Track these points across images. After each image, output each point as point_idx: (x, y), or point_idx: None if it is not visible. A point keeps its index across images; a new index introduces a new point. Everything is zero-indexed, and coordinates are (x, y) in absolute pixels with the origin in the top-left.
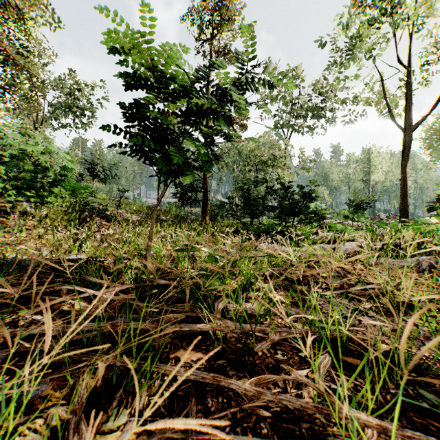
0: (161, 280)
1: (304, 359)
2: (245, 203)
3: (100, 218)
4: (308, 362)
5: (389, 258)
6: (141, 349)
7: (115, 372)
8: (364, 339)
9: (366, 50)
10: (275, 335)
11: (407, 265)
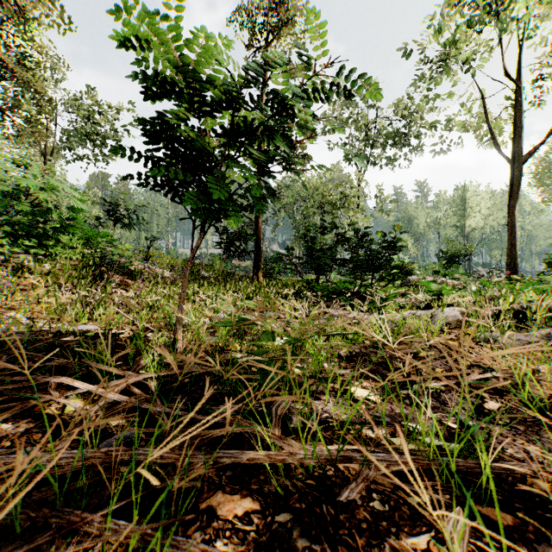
0: (194, 366)
1: (417, 512)
2: (309, 256)
3: (122, 274)
4: (425, 518)
5: (505, 329)
6: (154, 493)
7: (103, 548)
8: (506, 470)
9: (463, 59)
10: (369, 469)
11: (534, 340)
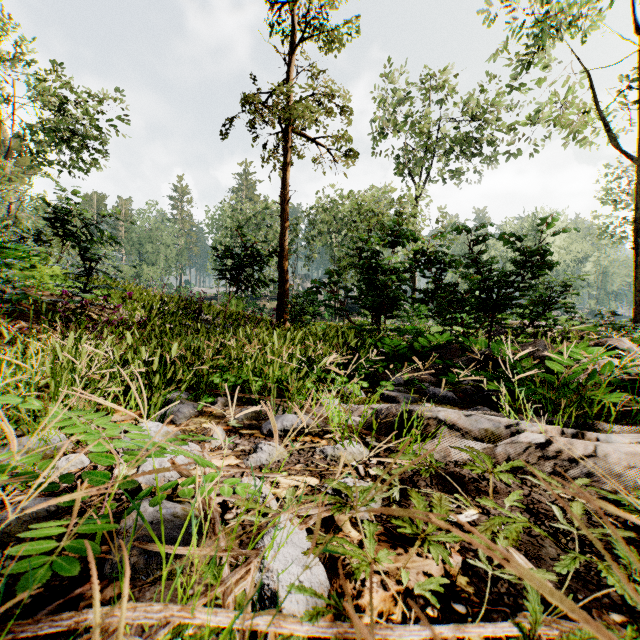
0: None
1: None
2: (366, 283)
3: (35, 317)
4: None
5: None
6: None
7: None
8: None
9: (581, 4)
10: None
11: None
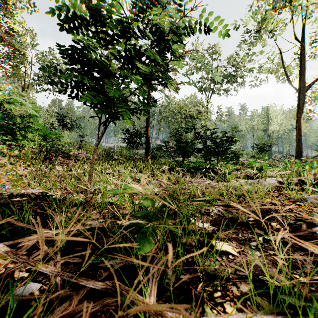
0: (95, 222)
1: None
2: (178, 146)
3: (64, 157)
4: None
5: (309, 192)
6: None
7: None
8: None
9: (270, 29)
10: None
11: None
